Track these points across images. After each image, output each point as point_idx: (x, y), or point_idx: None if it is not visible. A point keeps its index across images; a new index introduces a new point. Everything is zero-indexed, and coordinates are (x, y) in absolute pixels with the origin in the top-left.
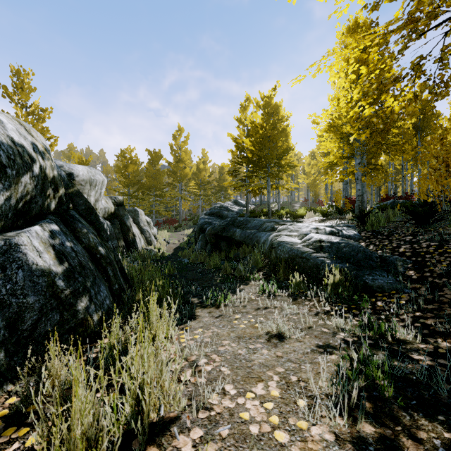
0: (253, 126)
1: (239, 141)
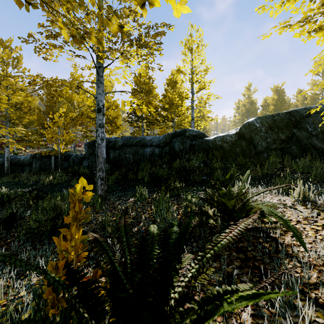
0: (278, 101)
1: (247, 106)
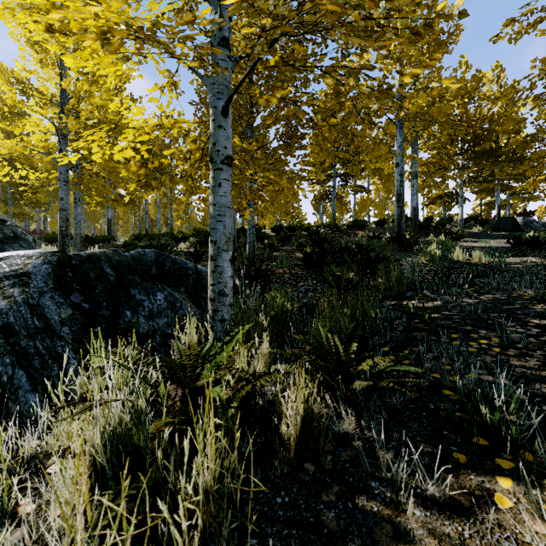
0: None
1: None
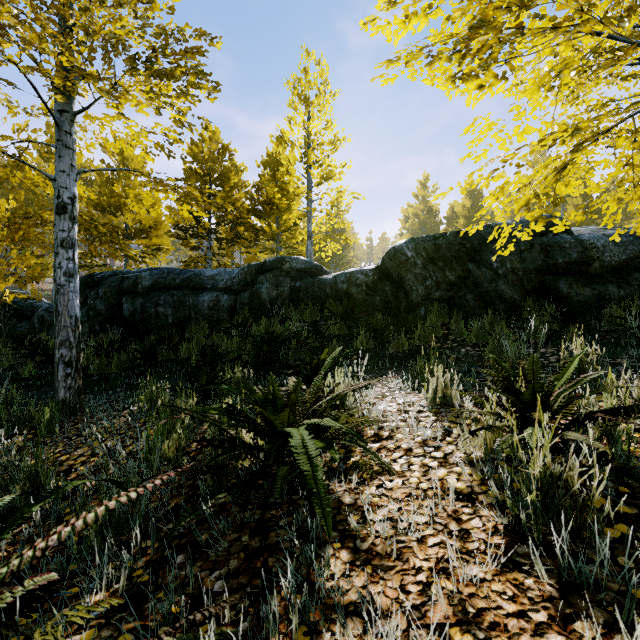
0: (472, 210)
1: (421, 217)
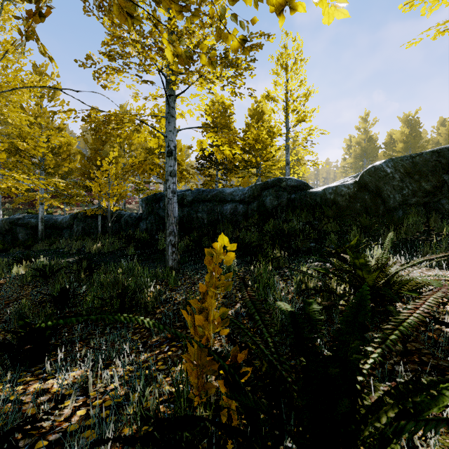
0: (410, 136)
1: (363, 144)
